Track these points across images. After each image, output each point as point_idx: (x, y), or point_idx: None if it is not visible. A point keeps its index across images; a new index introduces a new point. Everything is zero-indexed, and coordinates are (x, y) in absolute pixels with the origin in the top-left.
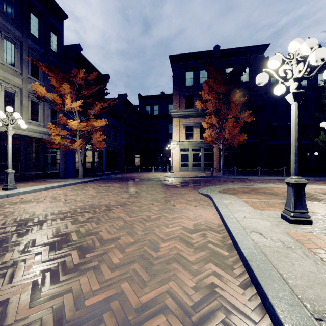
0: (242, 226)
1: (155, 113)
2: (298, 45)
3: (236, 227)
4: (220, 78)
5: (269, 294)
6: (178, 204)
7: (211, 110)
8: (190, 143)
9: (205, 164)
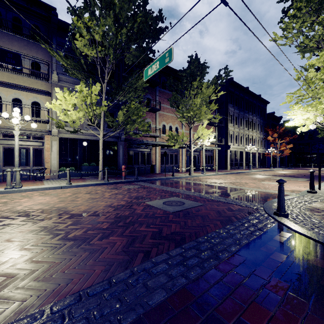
0: None
1: None
2: None
3: None
4: None
5: None
6: None
7: None
8: None
9: None
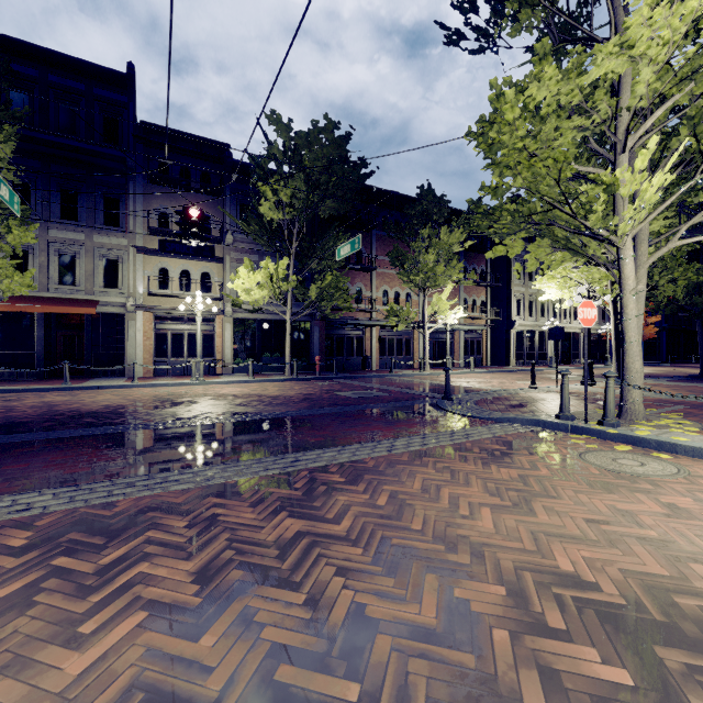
0: None
1: None
2: None
3: None
4: None
5: None
6: None
7: None
8: None
9: None
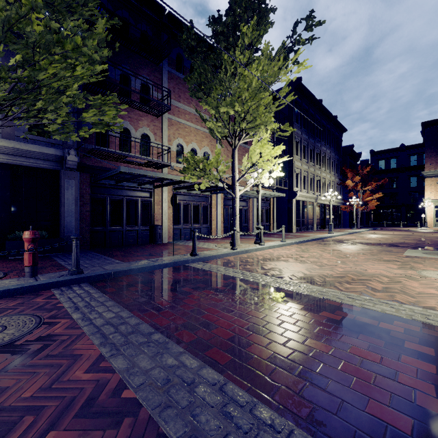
0: None
1: (391, 167)
2: None
3: None
4: None
5: None
6: None
7: None
8: None
9: None
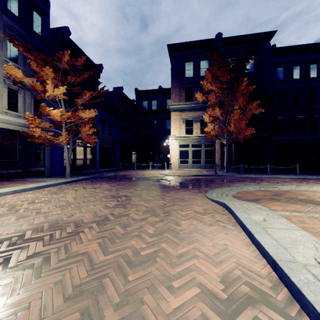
0: None
1: (152, 109)
2: None
3: None
4: (225, 65)
5: None
6: (184, 220)
7: (213, 102)
8: (190, 138)
9: (205, 161)
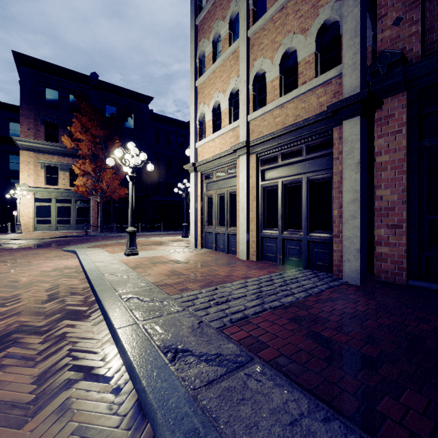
0: (93, 261)
1: None
2: (132, 147)
3: (88, 262)
4: (97, 119)
5: (89, 274)
6: (35, 261)
7: (85, 152)
8: (53, 191)
9: (77, 220)
